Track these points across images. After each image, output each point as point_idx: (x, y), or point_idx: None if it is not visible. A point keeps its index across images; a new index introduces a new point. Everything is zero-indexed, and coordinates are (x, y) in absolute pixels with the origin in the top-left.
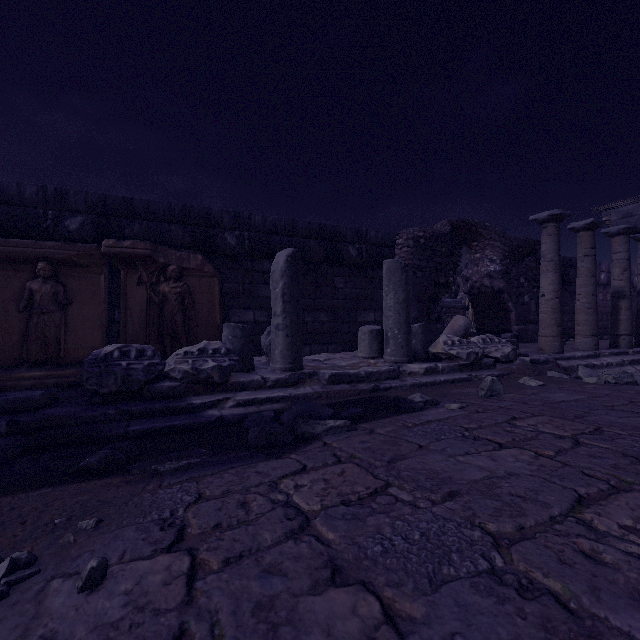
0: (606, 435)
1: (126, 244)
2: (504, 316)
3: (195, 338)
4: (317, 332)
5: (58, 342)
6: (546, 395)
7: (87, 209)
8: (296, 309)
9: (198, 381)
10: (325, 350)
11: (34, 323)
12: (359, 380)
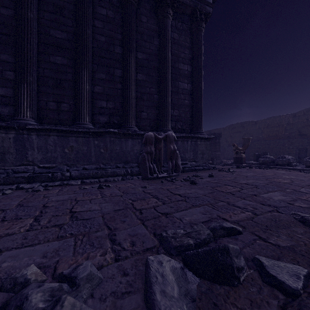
0: (266, 178)
1: None
2: None
3: None
4: None
5: None
6: (285, 197)
7: None
8: None
9: None
10: None
11: None
12: None
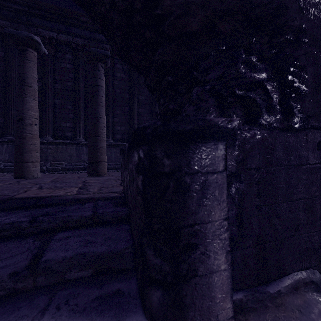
0: None
1: None
2: None
3: None
4: None
5: None
6: None
7: None
8: None
9: None
10: None
11: None
12: None
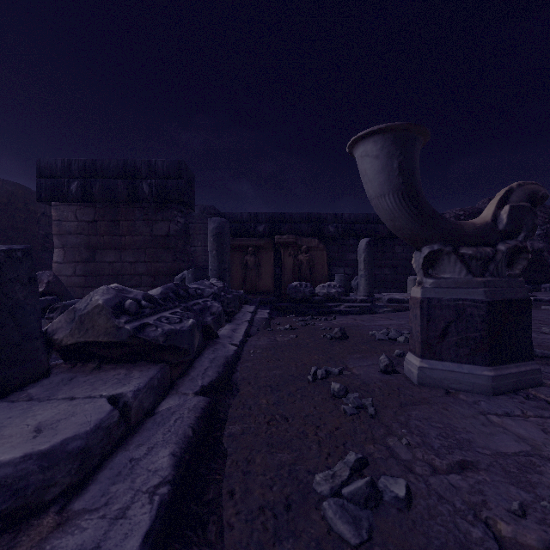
0: None
1: (285, 237)
2: (546, 270)
3: (315, 282)
4: (383, 281)
5: (255, 283)
6: None
7: (266, 221)
8: (370, 267)
9: (329, 297)
10: (388, 292)
11: (248, 274)
12: (404, 302)
